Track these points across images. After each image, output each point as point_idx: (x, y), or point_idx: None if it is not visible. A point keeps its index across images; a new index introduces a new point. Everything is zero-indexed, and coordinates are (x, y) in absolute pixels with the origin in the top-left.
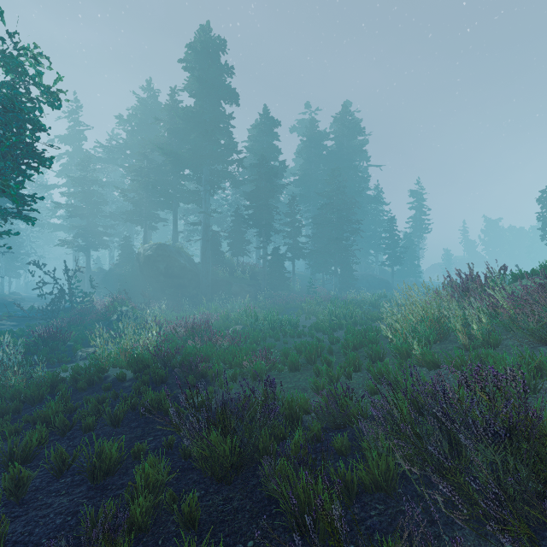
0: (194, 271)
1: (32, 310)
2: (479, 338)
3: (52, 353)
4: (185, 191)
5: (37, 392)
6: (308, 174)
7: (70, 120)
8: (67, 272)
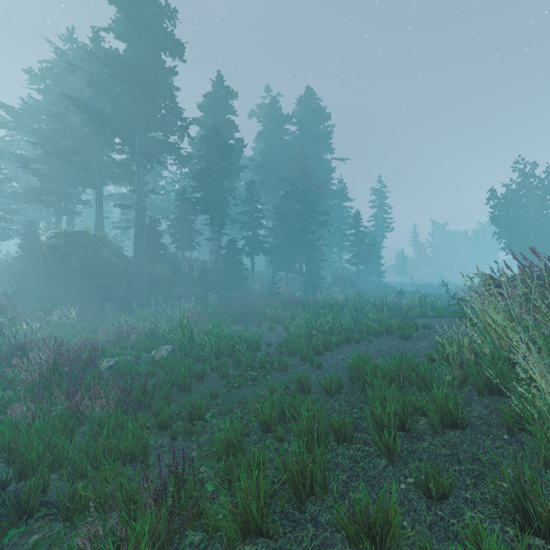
0: (123, 267)
1: None
2: None
3: None
4: (111, 162)
5: None
6: (270, 160)
7: None
8: None
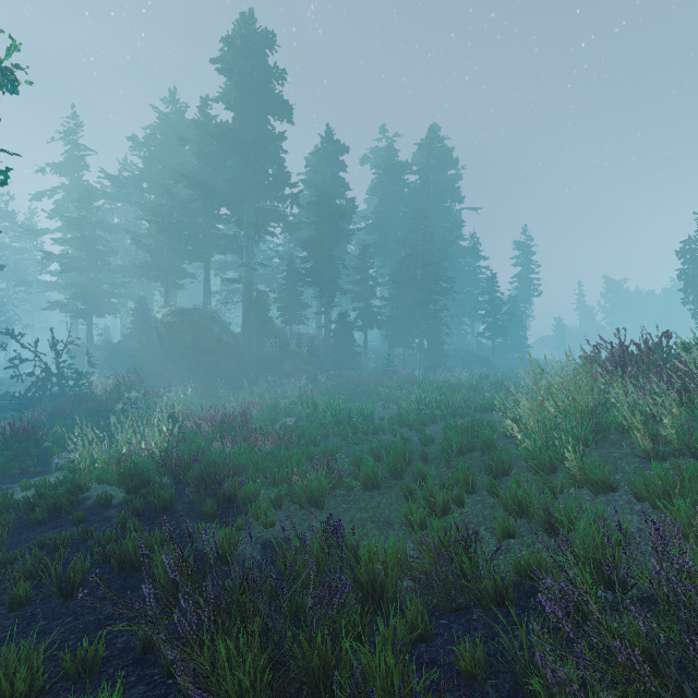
0: (232, 344)
1: (6, 397)
2: (673, 440)
3: (18, 460)
4: (221, 236)
5: None
6: (385, 218)
7: (66, 143)
8: (55, 344)
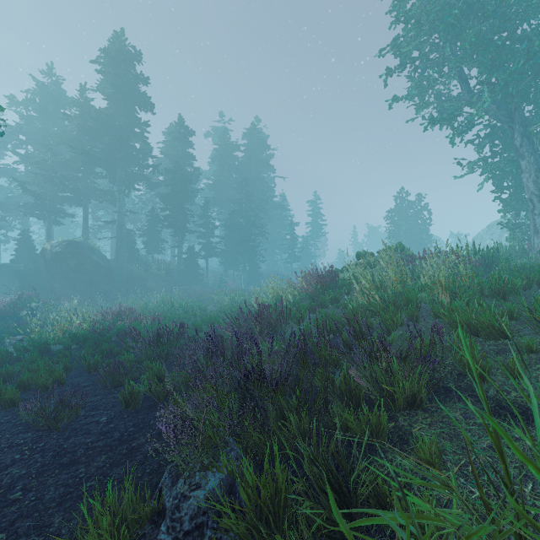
0: (108, 268)
1: None
2: (292, 302)
3: None
4: (98, 189)
5: (1, 359)
6: (221, 181)
7: None
8: None
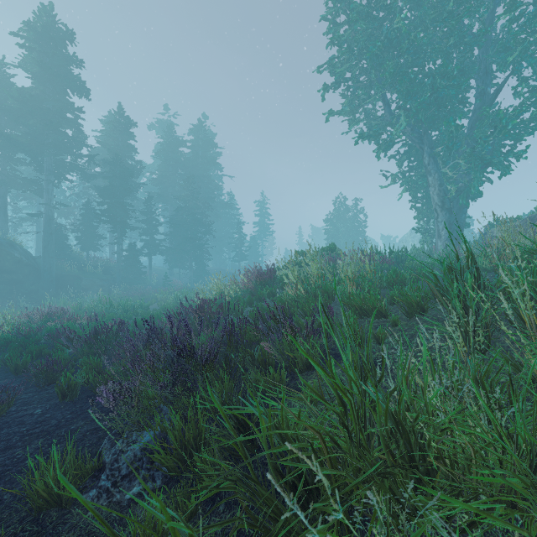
0: (33, 265)
1: None
2: (234, 298)
3: None
4: (21, 178)
5: None
6: (166, 176)
7: None
8: None
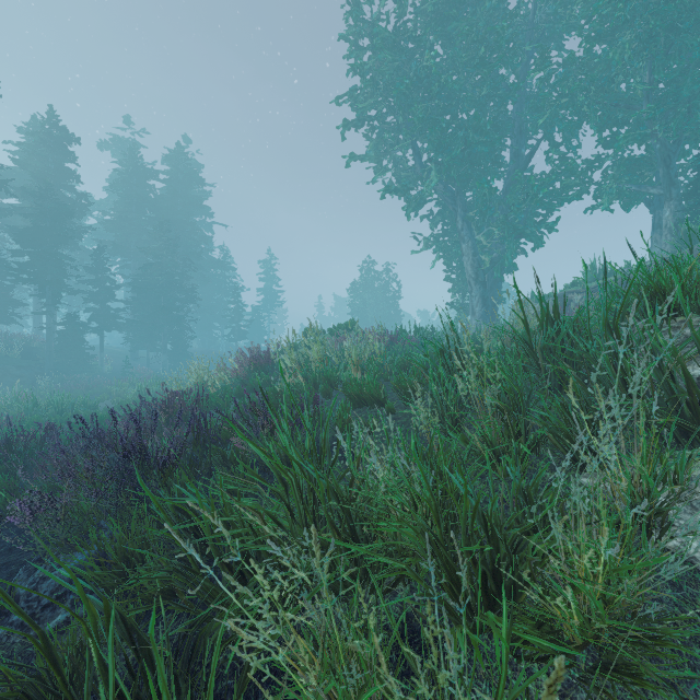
0: None
1: None
2: (220, 389)
3: None
4: None
5: None
6: (127, 219)
7: None
8: None
